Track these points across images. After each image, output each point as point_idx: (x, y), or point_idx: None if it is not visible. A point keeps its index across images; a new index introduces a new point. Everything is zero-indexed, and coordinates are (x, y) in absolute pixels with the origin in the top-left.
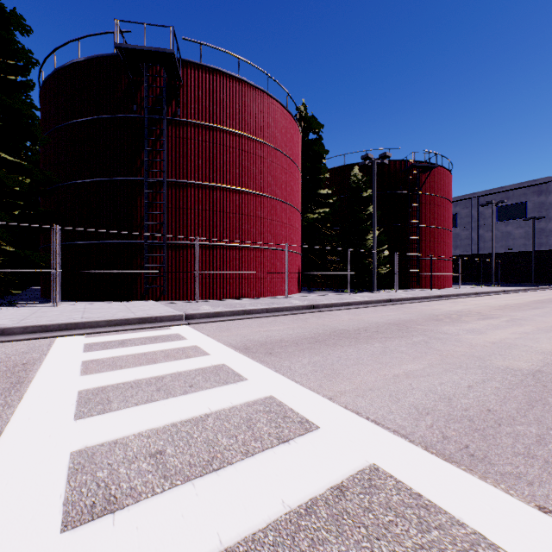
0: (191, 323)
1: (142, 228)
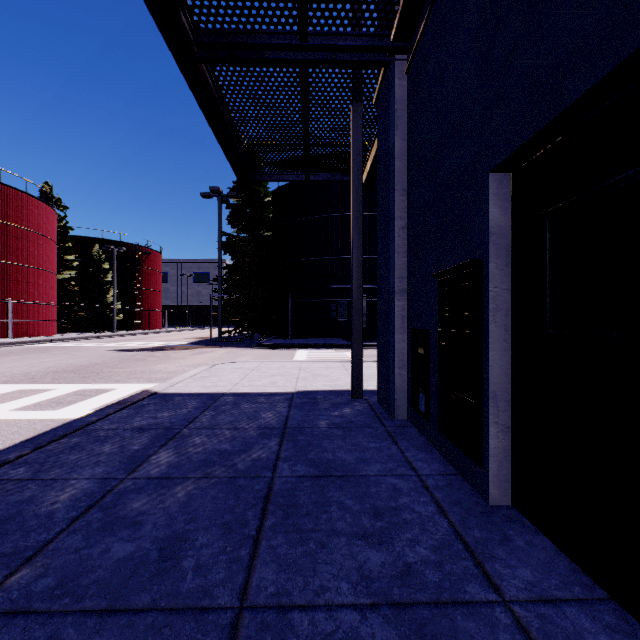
0: (58, 342)
1: None
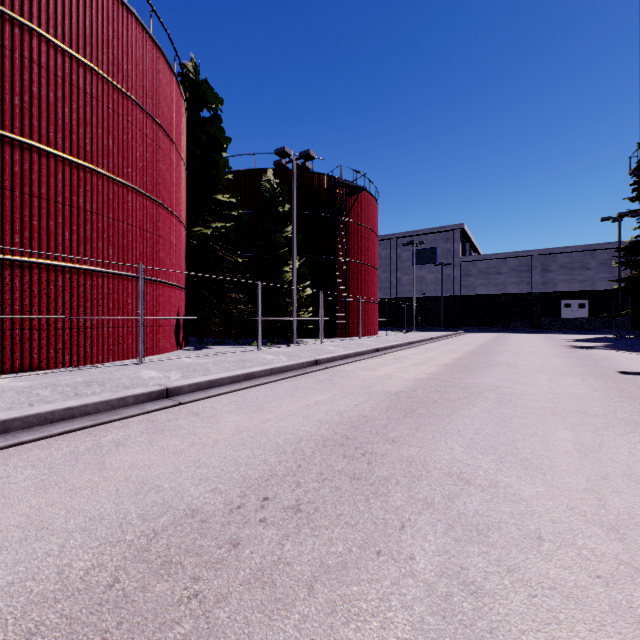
0: None
1: None
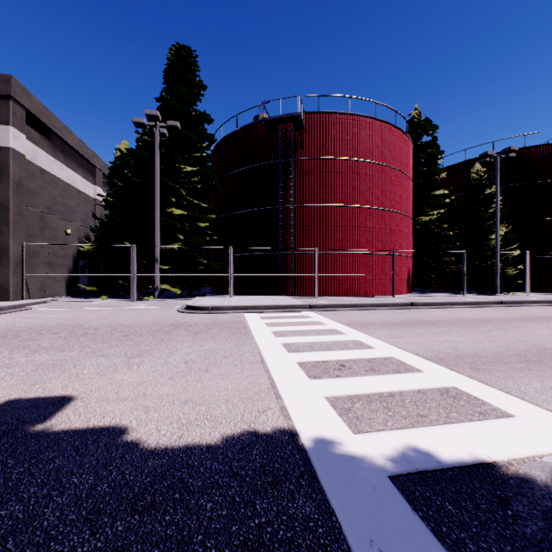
0: (314, 310)
1: (277, 243)
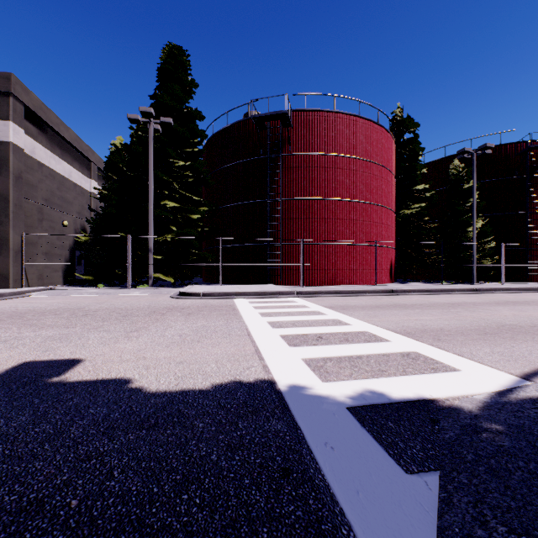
0: (300, 296)
1: (266, 235)
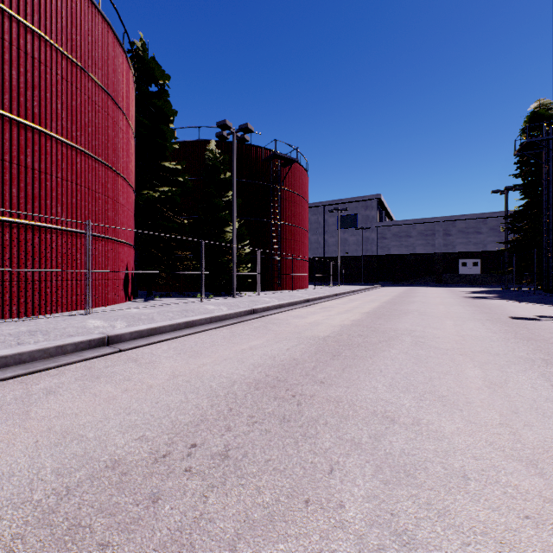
0: None
1: None
